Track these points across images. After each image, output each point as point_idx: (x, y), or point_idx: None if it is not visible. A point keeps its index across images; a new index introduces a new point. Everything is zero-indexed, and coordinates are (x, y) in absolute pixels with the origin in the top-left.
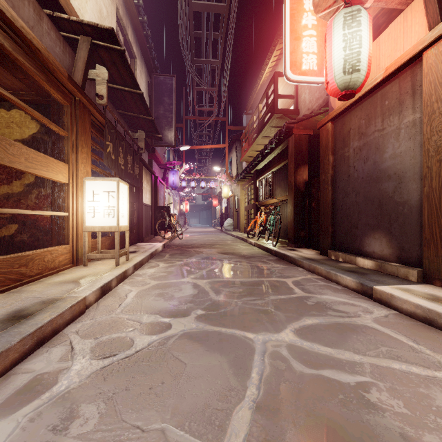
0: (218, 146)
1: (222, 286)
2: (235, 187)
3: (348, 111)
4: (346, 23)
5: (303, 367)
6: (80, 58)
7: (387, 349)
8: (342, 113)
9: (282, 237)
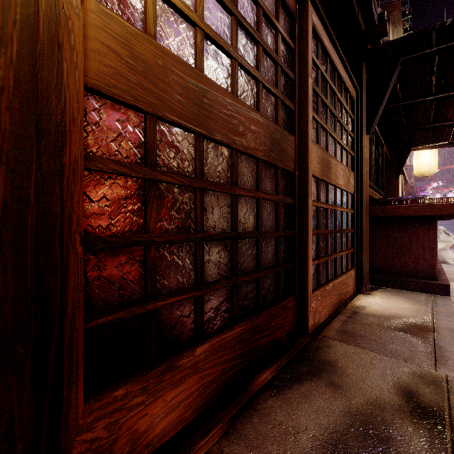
0: None
1: None
2: None
3: None
4: None
5: None
6: (408, 174)
7: None
8: None
9: None
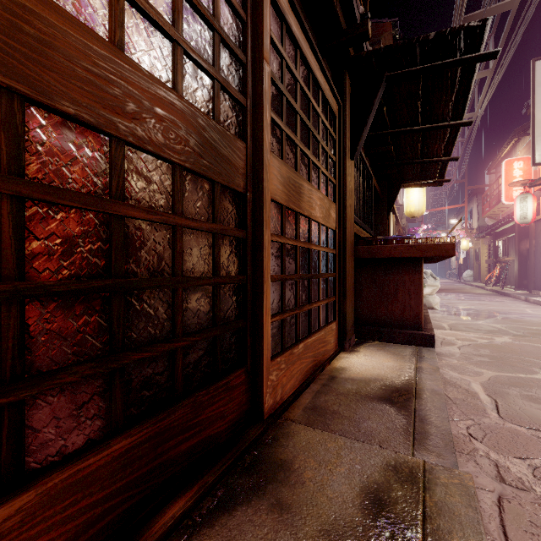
0: (456, 206)
1: (464, 298)
2: (475, 241)
3: (540, 221)
4: (520, 202)
5: (484, 303)
6: (400, 214)
7: (509, 304)
8: (537, 221)
9: (514, 285)
